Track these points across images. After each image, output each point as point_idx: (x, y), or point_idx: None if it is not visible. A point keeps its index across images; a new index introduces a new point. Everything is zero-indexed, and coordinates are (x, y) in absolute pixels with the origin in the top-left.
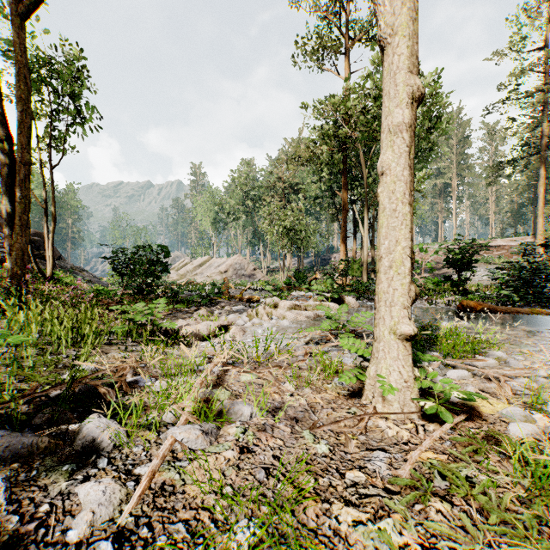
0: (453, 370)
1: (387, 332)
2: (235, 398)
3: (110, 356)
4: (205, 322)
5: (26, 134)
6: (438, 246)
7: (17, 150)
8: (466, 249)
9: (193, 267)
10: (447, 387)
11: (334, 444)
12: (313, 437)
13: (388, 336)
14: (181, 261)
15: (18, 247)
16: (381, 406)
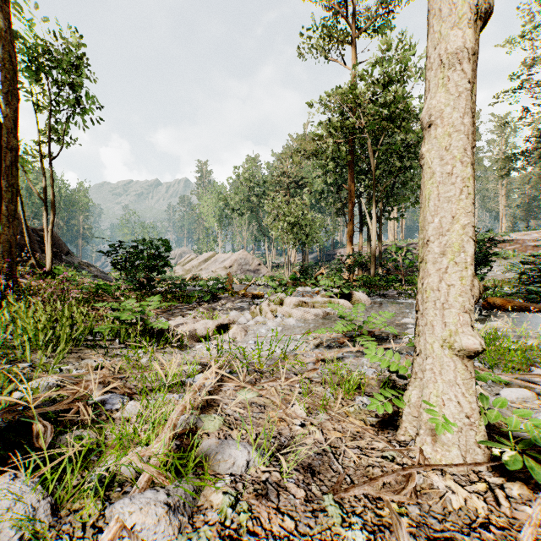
0: (509, 389)
1: (437, 344)
2: (229, 428)
3: (83, 364)
4: (204, 321)
5: (12, 118)
6: None
7: (4, 135)
8: (484, 242)
9: (199, 262)
10: (527, 425)
11: (374, 526)
12: (340, 511)
13: (440, 350)
14: (187, 257)
15: (5, 238)
16: (430, 449)
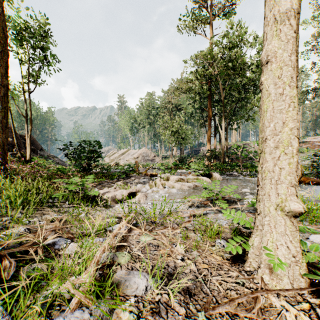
0: (314, 235)
1: (272, 207)
2: (134, 261)
3: (43, 218)
4: (120, 190)
5: (5, 67)
6: None
7: None
8: None
9: (118, 155)
10: None
11: None
12: None
13: (274, 212)
14: (112, 152)
15: (0, 140)
16: (268, 277)
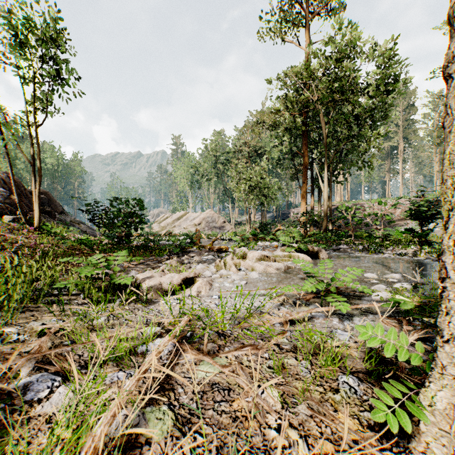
0: None
1: None
2: (180, 433)
3: (27, 328)
4: (170, 274)
5: None
6: (397, 199)
7: None
8: (431, 201)
9: (172, 220)
10: None
11: None
12: None
13: None
14: (163, 215)
15: None
16: None
